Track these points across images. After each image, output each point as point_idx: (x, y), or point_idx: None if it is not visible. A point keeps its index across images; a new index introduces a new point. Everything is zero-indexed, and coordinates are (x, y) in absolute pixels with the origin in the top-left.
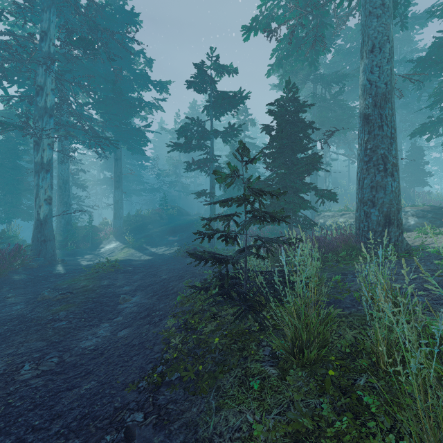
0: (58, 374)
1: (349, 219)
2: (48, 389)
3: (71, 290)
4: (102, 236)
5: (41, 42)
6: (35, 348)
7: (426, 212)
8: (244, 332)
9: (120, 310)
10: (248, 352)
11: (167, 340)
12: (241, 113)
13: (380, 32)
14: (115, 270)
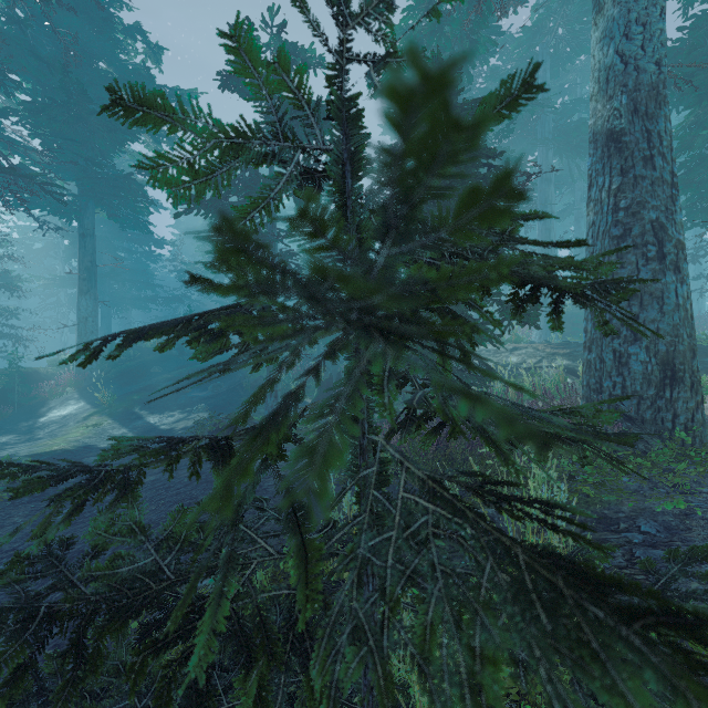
0: None
1: (528, 357)
2: None
3: None
4: (47, 390)
5: None
6: None
7: None
8: None
9: None
10: None
11: None
12: None
13: None
14: None
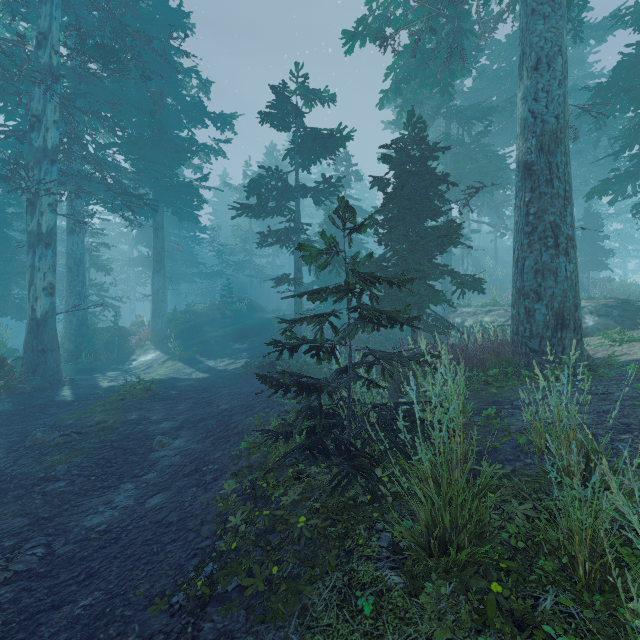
0: (41, 577)
1: (499, 317)
2: (19, 607)
3: (80, 428)
4: (134, 342)
5: (37, 49)
6: (9, 530)
7: (611, 307)
8: (347, 505)
9: (154, 461)
10: (354, 542)
11: (224, 515)
12: (341, 161)
13: (548, 40)
14: (150, 395)
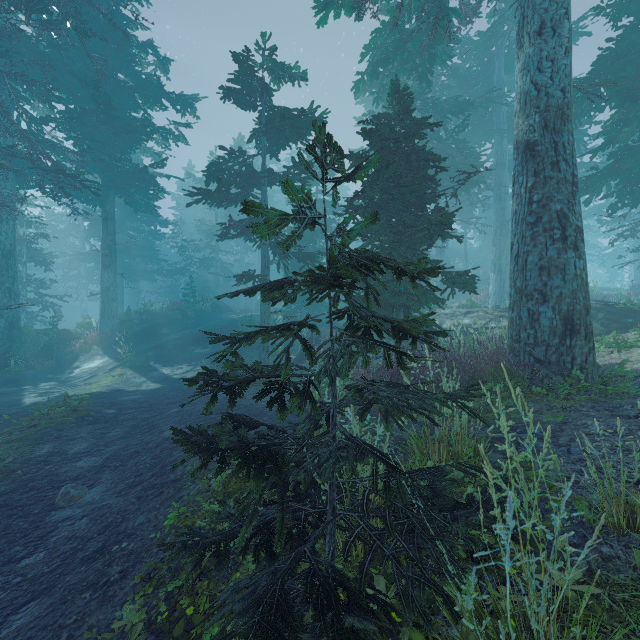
0: None
1: (479, 319)
2: None
3: None
4: (78, 347)
5: None
6: None
7: (596, 310)
8: None
9: (49, 529)
10: None
11: None
12: None
13: (553, 1)
14: (77, 417)
